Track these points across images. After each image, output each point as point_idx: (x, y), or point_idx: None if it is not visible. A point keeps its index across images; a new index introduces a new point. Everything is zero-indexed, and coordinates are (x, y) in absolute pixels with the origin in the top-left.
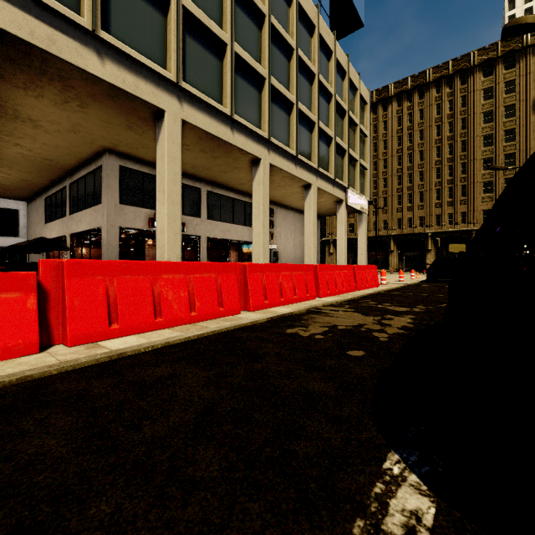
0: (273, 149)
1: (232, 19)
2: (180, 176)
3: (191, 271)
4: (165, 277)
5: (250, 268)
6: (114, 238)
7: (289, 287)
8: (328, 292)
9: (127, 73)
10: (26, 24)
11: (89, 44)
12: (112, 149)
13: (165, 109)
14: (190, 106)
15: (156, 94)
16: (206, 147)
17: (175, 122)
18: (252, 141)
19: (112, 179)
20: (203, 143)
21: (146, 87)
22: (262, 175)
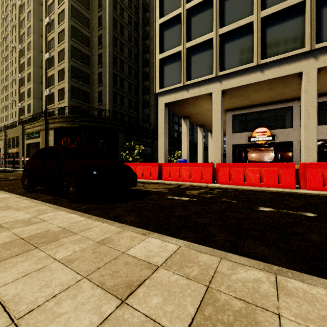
0: (326, 51)
1: (257, 0)
2: (221, 119)
3: (144, 165)
4: (138, 167)
5: (164, 165)
6: (229, 150)
7: (186, 174)
8: (230, 182)
9: (196, 89)
10: (170, 97)
11: (184, 89)
12: (227, 109)
13: (212, 92)
14: (226, 80)
15: (208, 88)
16: (254, 89)
17: (217, 94)
18: (288, 64)
19: (228, 123)
20: (248, 89)
21: (204, 88)
22: (303, 85)
